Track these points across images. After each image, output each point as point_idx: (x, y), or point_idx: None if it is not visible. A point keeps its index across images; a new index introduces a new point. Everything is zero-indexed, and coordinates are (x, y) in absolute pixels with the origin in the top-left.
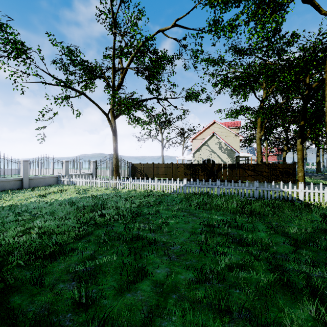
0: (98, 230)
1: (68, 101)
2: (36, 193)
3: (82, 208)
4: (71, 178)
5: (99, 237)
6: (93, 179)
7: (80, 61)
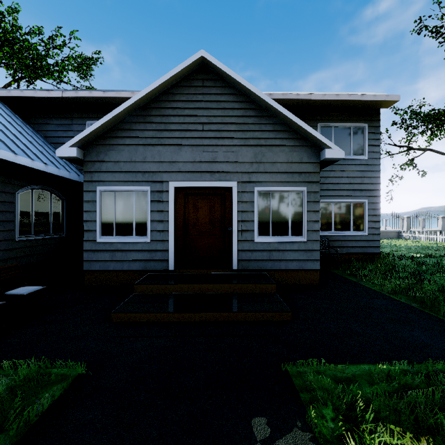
0: (441, 257)
1: (413, 166)
2: (384, 241)
3: (428, 248)
4: (414, 233)
5: (442, 259)
6: (441, 235)
7: (425, 116)
